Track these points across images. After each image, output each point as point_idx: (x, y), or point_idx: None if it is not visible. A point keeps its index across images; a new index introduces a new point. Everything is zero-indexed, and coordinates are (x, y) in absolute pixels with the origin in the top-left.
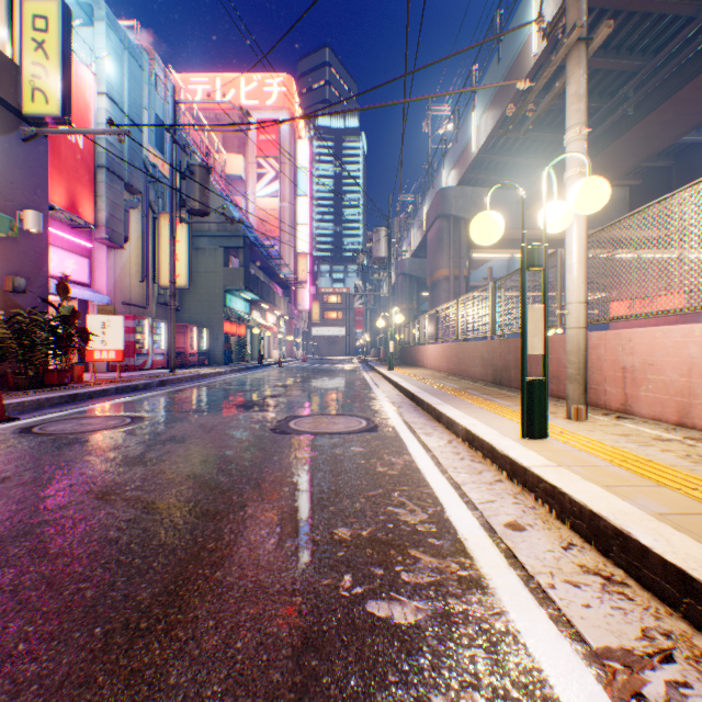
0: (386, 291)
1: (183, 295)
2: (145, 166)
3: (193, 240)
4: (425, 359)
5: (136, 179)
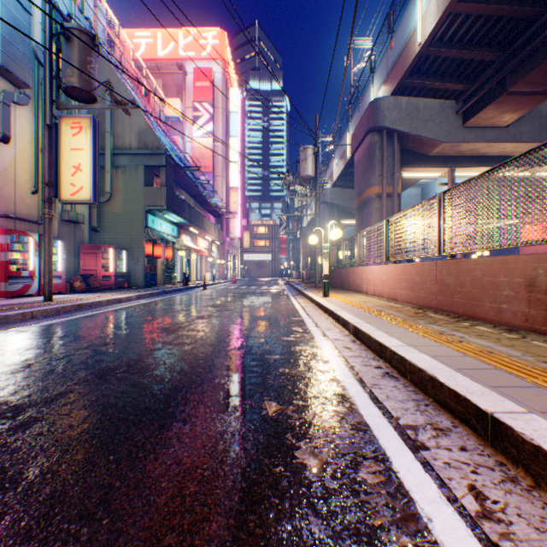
0: (307, 221)
1: (103, 215)
2: (36, 57)
3: (113, 158)
4: (364, 283)
5: (18, 66)
